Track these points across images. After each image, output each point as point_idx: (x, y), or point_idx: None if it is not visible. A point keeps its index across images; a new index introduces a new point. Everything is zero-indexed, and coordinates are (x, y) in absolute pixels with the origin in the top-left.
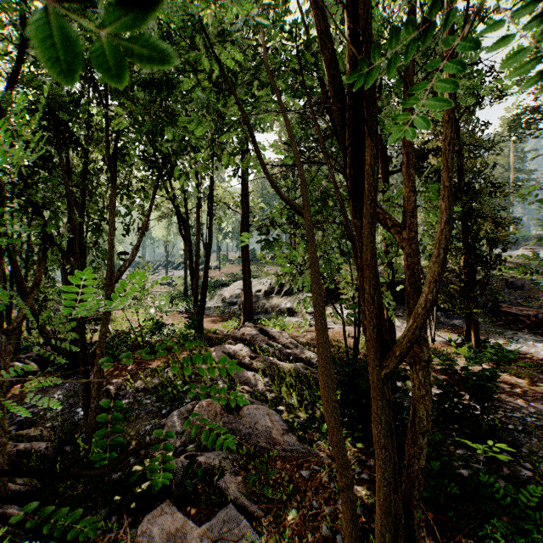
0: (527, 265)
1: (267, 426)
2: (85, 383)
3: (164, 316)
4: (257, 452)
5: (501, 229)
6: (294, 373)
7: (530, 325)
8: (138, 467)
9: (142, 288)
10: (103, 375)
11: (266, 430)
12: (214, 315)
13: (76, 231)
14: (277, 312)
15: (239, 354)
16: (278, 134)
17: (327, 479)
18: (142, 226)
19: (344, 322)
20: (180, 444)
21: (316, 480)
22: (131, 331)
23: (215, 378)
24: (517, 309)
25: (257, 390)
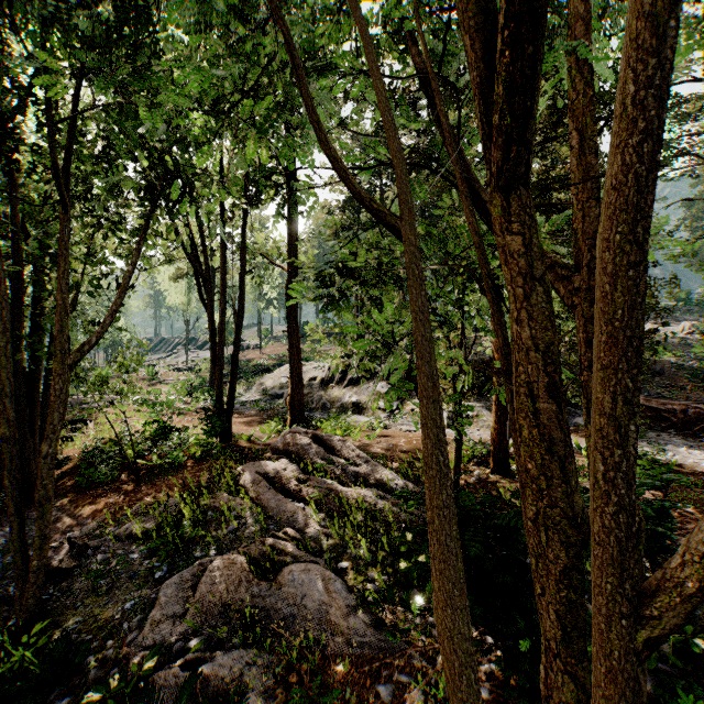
0: (661, 343)
1: (322, 600)
2: (18, 537)
3: (174, 416)
4: (305, 649)
5: (650, 293)
6: (364, 505)
7: (677, 424)
8: (95, 694)
9: (152, 374)
10: (50, 524)
11: (321, 608)
12: (250, 413)
13: (6, 285)
14: (338, 408)
15: (282, 475)
16: None
17: (421, 701)
18: (124, 280)
19: None
20: (178, 636)
21: (402, 703)
22: (122, 440)
23: (244, 515)
24: (658, 402)
25: (307, 534)
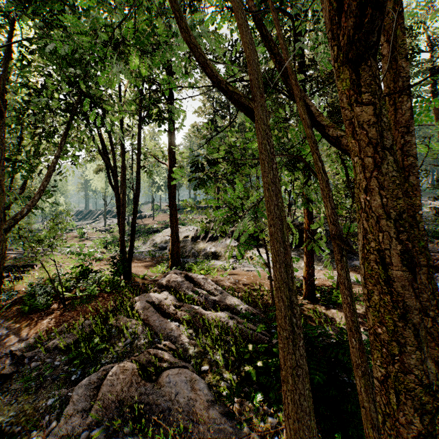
0: None
1: (190, 396)
2: None
3: (93, 262)
4: (177, 435)
5: None
6: (220, 324)
7: None
8: None
9: (81, 234)
10: None
11: (189, 403)
12: (145, 259)
13: None
14: (202, 256)
15: (164, 303)
16: (204, 101)
17: None
18: (49, 169)
19: (270, 271)
20: (84, 426)
21: None
22: (56, 279)
23: (137, 332)
24: None
25: (181, 345)
